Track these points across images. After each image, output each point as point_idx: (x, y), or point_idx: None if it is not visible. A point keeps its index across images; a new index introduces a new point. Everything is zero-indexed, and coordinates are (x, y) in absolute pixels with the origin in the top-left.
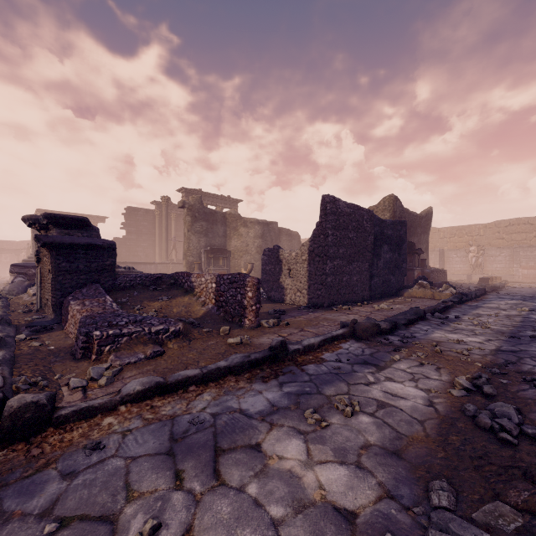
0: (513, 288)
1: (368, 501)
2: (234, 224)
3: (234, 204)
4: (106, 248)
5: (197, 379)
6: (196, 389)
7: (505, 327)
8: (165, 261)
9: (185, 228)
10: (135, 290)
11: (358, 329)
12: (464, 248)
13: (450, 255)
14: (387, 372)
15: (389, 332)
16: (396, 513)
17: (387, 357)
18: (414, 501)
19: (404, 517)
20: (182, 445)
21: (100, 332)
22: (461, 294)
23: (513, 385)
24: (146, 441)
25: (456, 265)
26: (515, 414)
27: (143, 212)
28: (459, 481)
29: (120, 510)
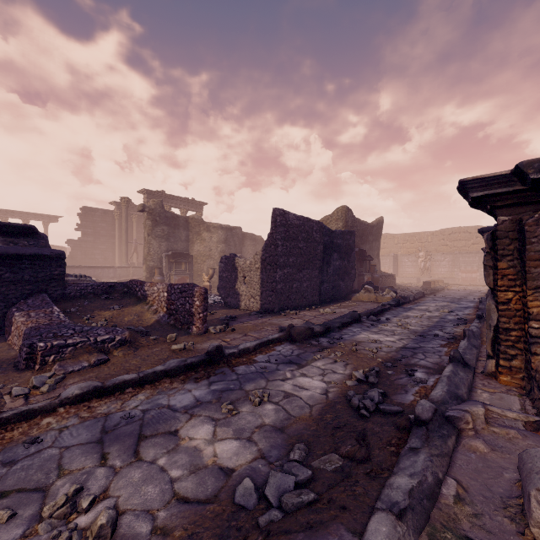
0: (451, 290)
1: (246, 461)
2: (197, 229)
3: (200, 207)
4: (54, 258)
5: (134, 382)
6: (132, 391)
7: (421, 328)
8: (125, 265)
9: (145, 232)
10: (85, 299)
11: (293, 333)
12: (414, 253)
13: (403, 260)
14: (305, 369)
15: (323, 335)
16: (262, 467)
17: (310, 356)
18: (278, 458)
19: (266, 468)
20: (112, 435)
21: (44, 344)
22: (401, 297)
23: (395, 375)
24: (81, 434)
25: (408, 269)
26: (377, 396)
27: (101, 212)
28: (315, 444)
29: (52, 483)
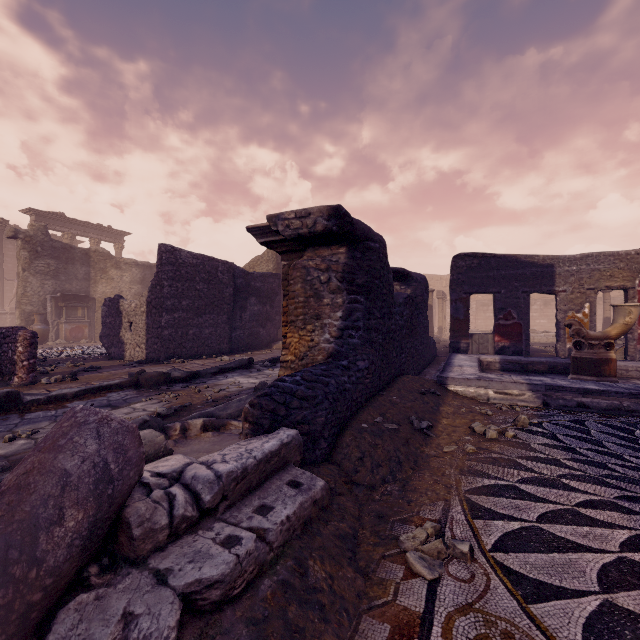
0: None
1: None
2: (102, 265)
3: (119, 238)
4: None
5: None
6: None
7: None
8: None
9: (19, 266)
10: None
11: (141, 379)
12: None
13: None
14: (116, 410)
15: (186, 381)
16: None
17: (139, 399)
18: None
19: None
20: None
21: None
22: None
23: (202, 408)
24: None
25: None
26: None
27: None
28: None
29: None
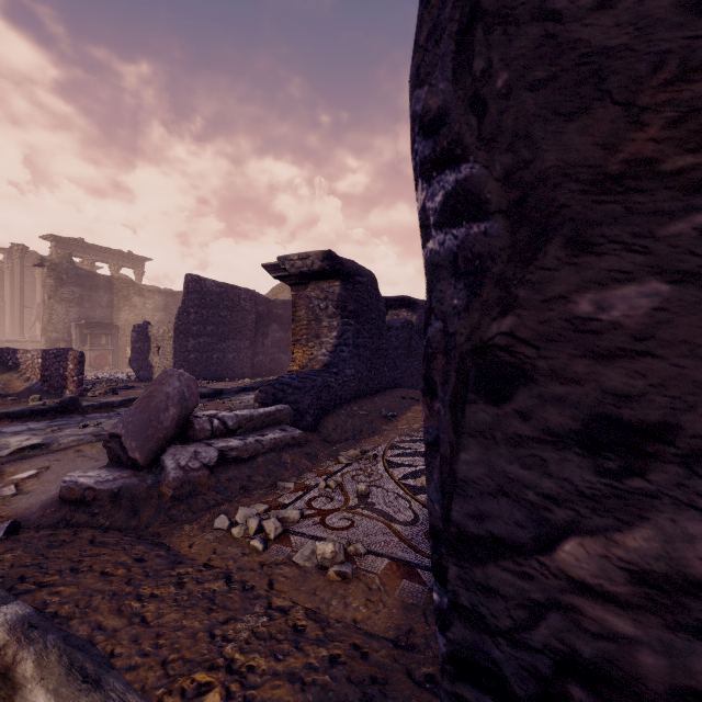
0: None
1: None
2: (126, 292)
3: (140, 263)
4: None
5: None
6: None
7: None
8: (18, 339)
9: (45, 293)
10: None
11: None
12: None
13: None
14: None
15: (212, 397)
16: None
17: None
18: None
19: None
20: None
21: None
22: None
23: None
24: None
25: None
26: None
27: None
28: None
29: None
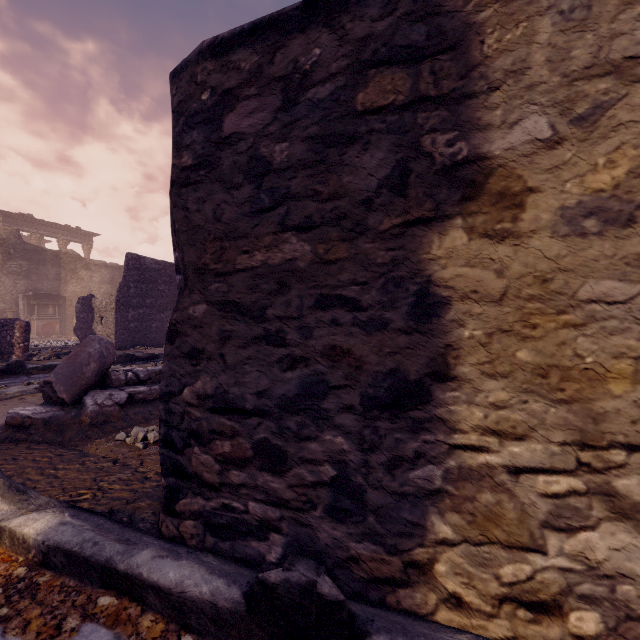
0: None
1: None
2: (73, 266)
3: (88, 238)
4: None
5: None
6: None
7: None
8: None
9: None
10: None
11: None
12: None
13: None
14: None
15: (147, 360)
16: None
17: None
18: None
19: None
20: None
21: None
22: None
23: None
24: None
25: None
26: None
27: None
28: None
29: None
